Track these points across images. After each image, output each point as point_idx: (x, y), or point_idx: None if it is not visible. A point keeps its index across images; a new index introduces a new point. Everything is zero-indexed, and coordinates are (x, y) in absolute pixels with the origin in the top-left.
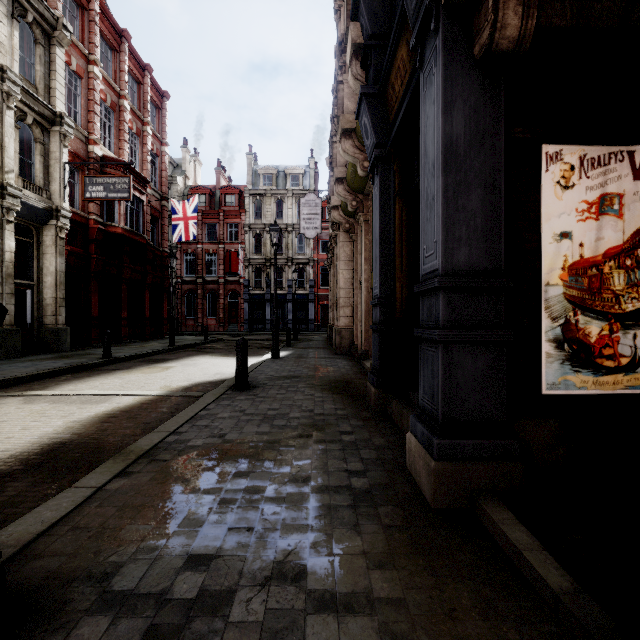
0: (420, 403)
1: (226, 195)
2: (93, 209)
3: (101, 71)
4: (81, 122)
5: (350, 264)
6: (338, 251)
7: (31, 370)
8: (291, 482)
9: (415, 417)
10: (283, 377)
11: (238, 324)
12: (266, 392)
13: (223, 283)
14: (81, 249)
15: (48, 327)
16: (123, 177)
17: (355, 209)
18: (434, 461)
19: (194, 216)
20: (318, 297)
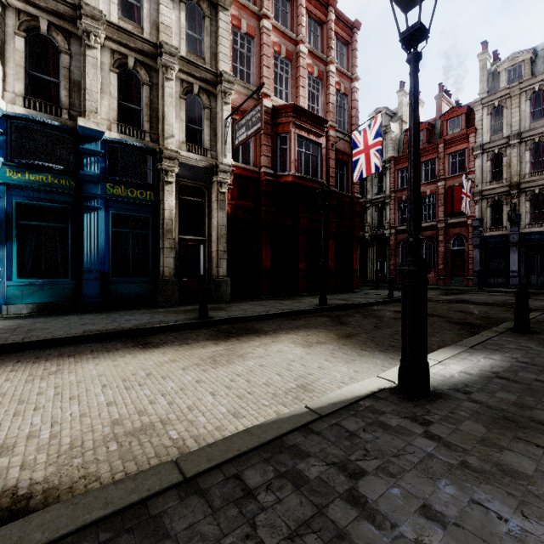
0: None
1: (448, 121)
2: (263, 162)
3: (274, 24)
4: (253, 81)
5: None
6: None
7: (84, 329)
8: None
9: None
10: None
11: (464, 277)
12: None
13: (443, 227)
14: (252, 203)
15: (212, 278)
16: (257, 106)
17: None
18: None
19: (375, 142)
20: None
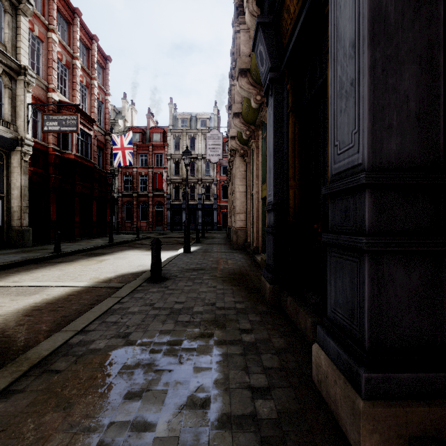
0: (329, 314)
1: (154, 133)
2: (51, 140)
3: (58, 37)
4: (42, 75)
5: (244, 181)
6: (235, 171)
7: None
8: (188, 408)
9: (324, 330)
10: (191, 269)
11: (162, 226)
12: (176, 284)
13: (152, 196)
14: (42, 170)
15: (15, 228)
16: (72, 115)
17: (248, 137)
18: (362, 400)
19: (129, 147)
20: (220, 206)
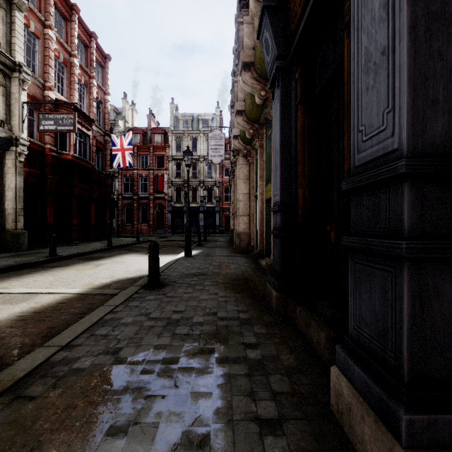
0: (352, 333)
1: (155, 134)
2: (48, 140)
3: (55, 34)
4: (38, 72)
5: (247, 182)
6: (238, 172)
7: None
8: (182, 449)
9: (345, 351)
10: (192, 274)
11: (164, 229)
12: (174, 291)
13: (153, 199)
14: (38, 171)
15: (9, 231)
16: (69, 114)
17: (252, 136)
18: (403, 449)
19: (128, 147)
20: (222, 209)
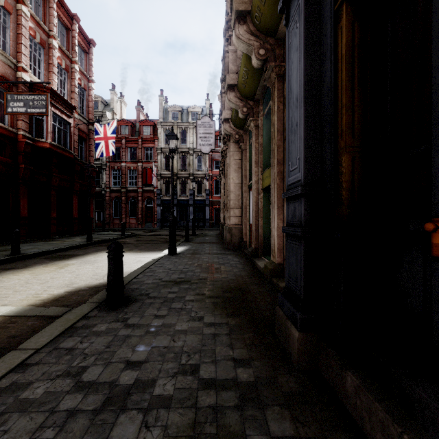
0: None
1: (144, 126)
2: (21, 126)
3: (30, 11)
4: (10, 51)
5: (239, 171)
6: (229, 159)
7: None
8: None
9: None
10: (172, 282)
11: (152, 222)
12: (141, 313)
13: (141, 192)
14: (9, 159)
15: None
16: (41, 95)
17: (246, 115)
18: None
19: (113, 136)
20: (212, 202)
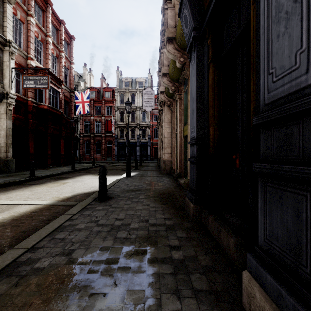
0: (262, 244)
1: (106, 92)
2: (30, 95)
3: (35, 21)
4: (23, 47)
5: (170, 124)
6: (163, 117)
7: None
8: None
9: (256, 259)
10: (130, 190)
11: (112, 157)
12: (117, 203)
13: (104, 136)
14: (23, 116)
15: (2, 159)
16: (44, 76)
17: (173, 91)
18: None
19: (87, 100)
20: (152, 144)
